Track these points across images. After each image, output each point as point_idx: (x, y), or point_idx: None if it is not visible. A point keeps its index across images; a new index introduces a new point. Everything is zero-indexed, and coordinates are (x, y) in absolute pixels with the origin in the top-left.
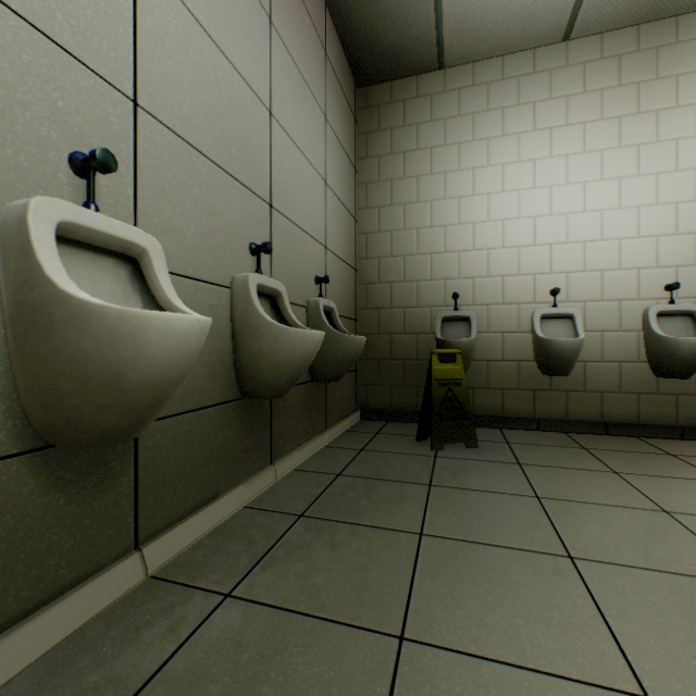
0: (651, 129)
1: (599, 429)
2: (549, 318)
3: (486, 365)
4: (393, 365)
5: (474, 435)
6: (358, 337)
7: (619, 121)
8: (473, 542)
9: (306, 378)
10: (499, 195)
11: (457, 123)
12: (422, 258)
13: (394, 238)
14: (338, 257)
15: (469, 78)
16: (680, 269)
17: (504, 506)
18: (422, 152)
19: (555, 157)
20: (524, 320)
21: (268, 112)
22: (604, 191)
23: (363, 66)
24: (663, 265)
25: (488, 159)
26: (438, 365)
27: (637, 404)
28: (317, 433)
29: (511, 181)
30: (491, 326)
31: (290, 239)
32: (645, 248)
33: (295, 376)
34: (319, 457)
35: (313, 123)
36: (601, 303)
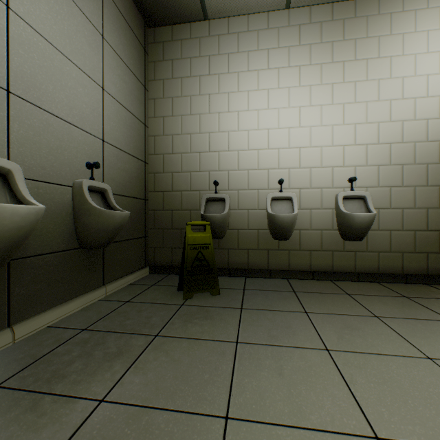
0: (340, 74)
1: (309, 275)
2: (277, 199)
3: (237, 233)
4: (173, 233)
5: (218, 285)
6: (117, 212)
7: (321, 66)
8: (146, 406)
9: (72, 246)
10: (246, 112)
11: (217, 59)
12: (194, 155)
13: (174, 140)
14: (122, 150)
15: (225, 28)
16: (357, 168)
17: (203, 355)
18: (194, 79)
19: (281, 88)
20: (262, 201)
21: (2, 4)
22: (312, 114)
23: (148, 9)
24: (347, 165)
25: (238, 87)
26: (192, 234)
27: (332, 258)
28: (89, 290)
29: (253, 103)
30: (240, 205)
31: (46, 127)
32: (337, 153)
33: (2, 249)
34: (84, 311)
35: (84, 36)
36: (310, 190)
